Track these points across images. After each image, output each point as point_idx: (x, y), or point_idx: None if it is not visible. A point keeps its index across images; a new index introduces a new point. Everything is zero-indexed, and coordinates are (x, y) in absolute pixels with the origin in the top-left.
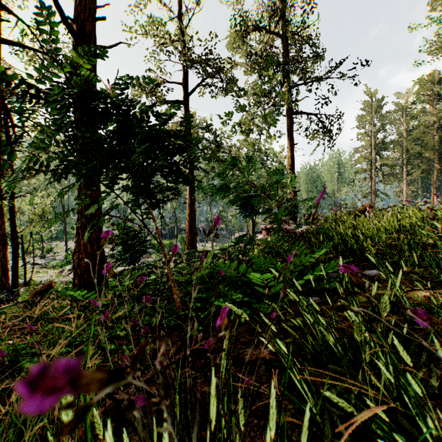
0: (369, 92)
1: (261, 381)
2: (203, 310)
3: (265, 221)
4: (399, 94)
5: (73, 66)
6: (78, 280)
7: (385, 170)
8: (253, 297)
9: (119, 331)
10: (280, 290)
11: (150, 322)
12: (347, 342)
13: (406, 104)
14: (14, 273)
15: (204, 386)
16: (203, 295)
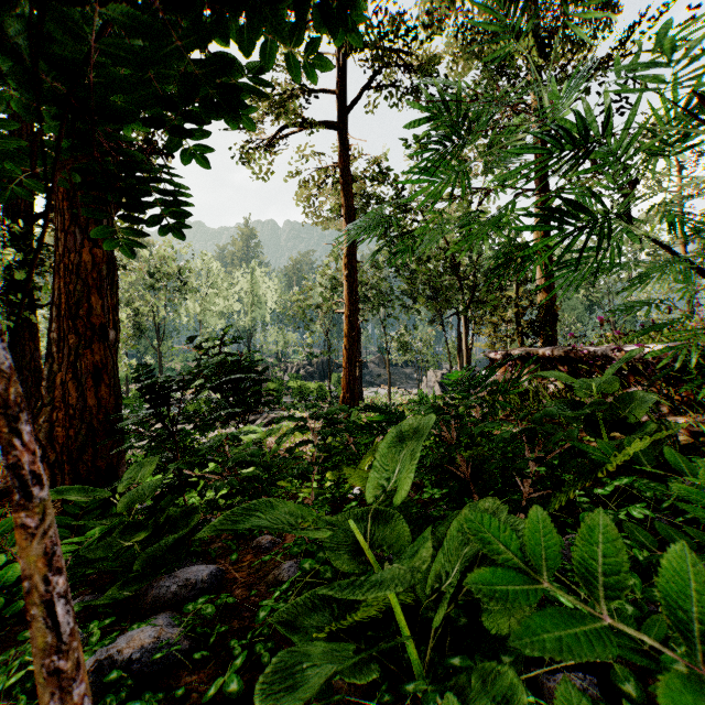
0: None
1: None
2: None
3: (491, 347)
4: None
5: None
6: (50, 478)
7: None
8: None
9: None
10: None
11: None
12: None
13: None
14: None
15: None
16: None
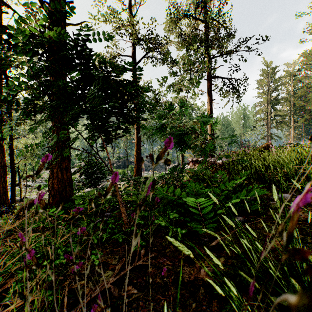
0: (266, 62)
1: (202, 308)
2: (145, 226)
3: (191, 155)
4: (288, 64)
5: (37, 23)
6: (52, 199)
7: (278, 119)
8: (187, 215)
9: (73, 247)
10: (209, 210)
11: (101, 237)
12: (287, 270)
13: (293, 71)
14: (12, 193)
15: (145, 310)
16: (145, 214)
